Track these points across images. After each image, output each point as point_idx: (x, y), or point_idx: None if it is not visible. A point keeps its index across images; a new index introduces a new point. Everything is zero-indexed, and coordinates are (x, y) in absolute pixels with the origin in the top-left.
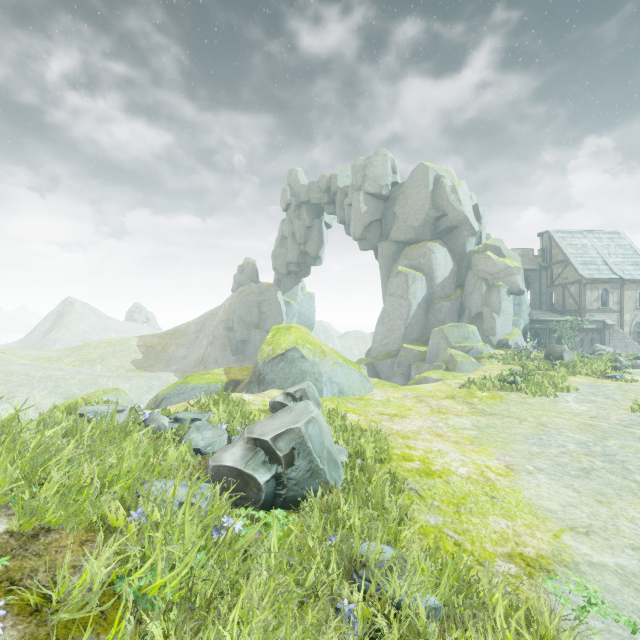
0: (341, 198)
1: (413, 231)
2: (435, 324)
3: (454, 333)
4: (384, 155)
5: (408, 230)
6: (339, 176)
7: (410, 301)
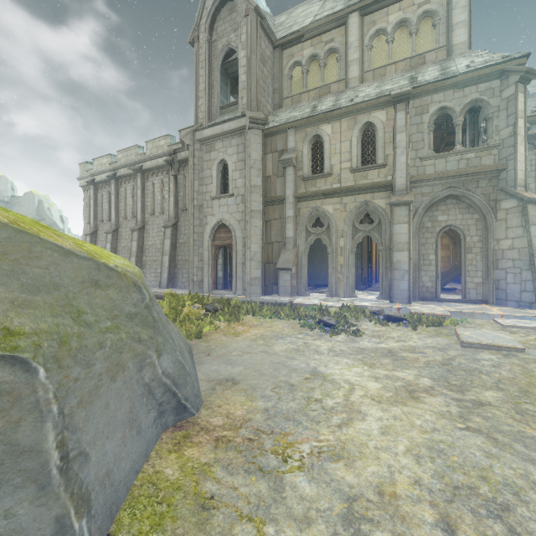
0: None
1: None
2: None
3: None
4: (6, 180)
5: None
6: None
7: None
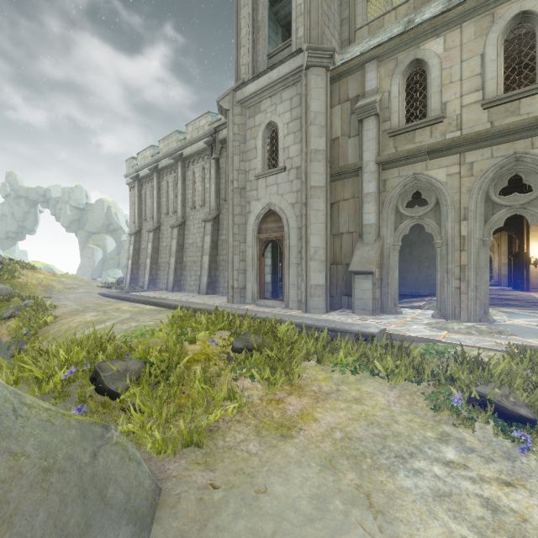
0: (54, 203)
1: (97, 228)
2: (107, 270)
3: (112, 272)
4: (81, 189)
5: (94, 228)
6: (52, 191)
7: (95, 260)
